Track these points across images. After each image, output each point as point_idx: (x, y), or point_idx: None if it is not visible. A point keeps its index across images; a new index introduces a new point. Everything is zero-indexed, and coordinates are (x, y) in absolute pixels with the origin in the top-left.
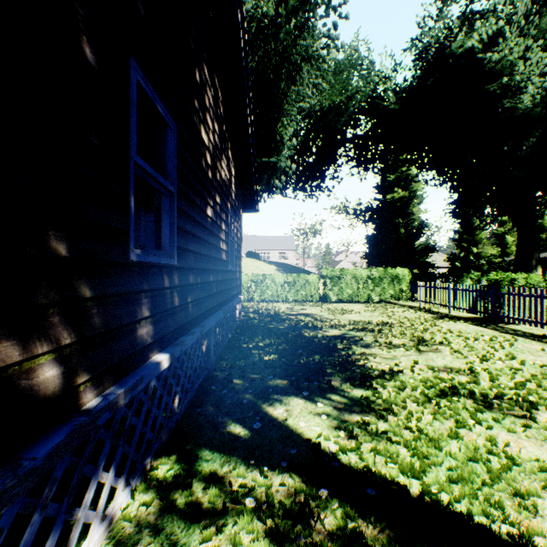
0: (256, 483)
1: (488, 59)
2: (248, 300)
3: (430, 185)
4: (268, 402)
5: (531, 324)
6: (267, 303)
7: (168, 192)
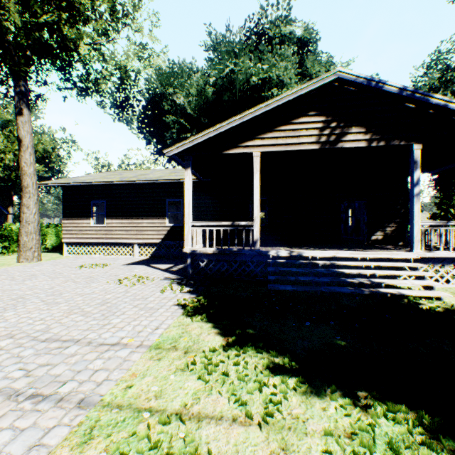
0: None
1: None
2: None
3: None
4: None
5: None
6: None
7: None
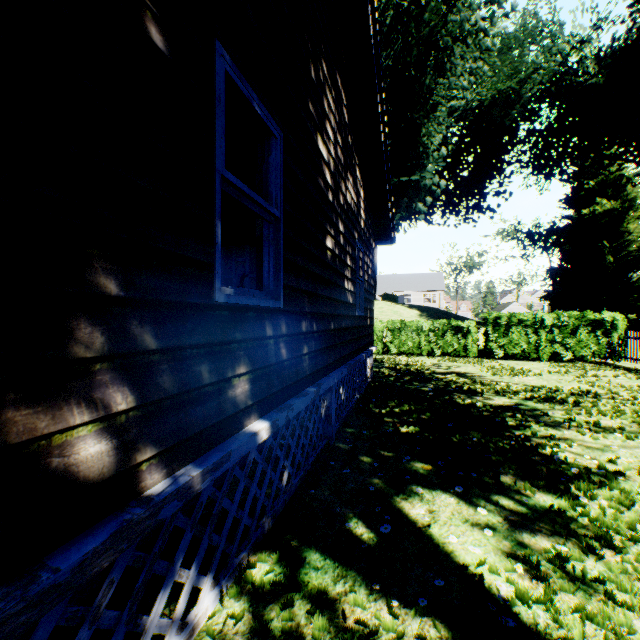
0: (381, 623)
1: None
2: (383, 352)
3: None
4: (403, 495)
5: None
6: (406, 357)
7: (272, 217)
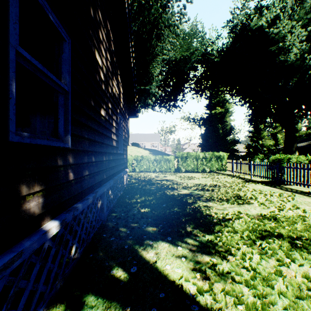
0: None
1: (271, 32)
2: (132, 171)
3: (237, 105)
4: (143, 247)
5: (301, 185)
6: (143, 173)
7: (63, 90)
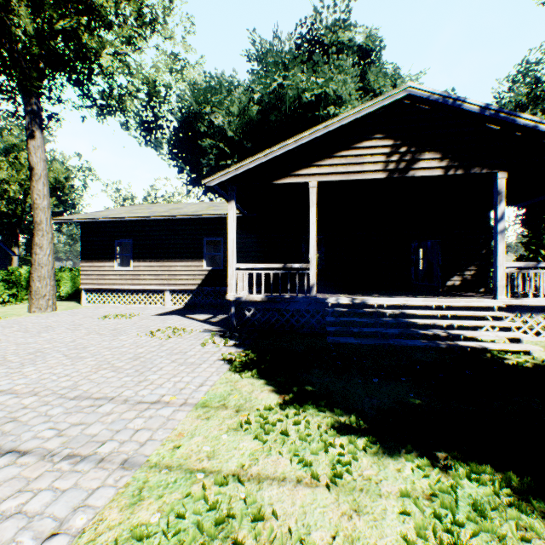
0: None
1: None
2: None
3: None
4: None
5: None
6: None
7: None
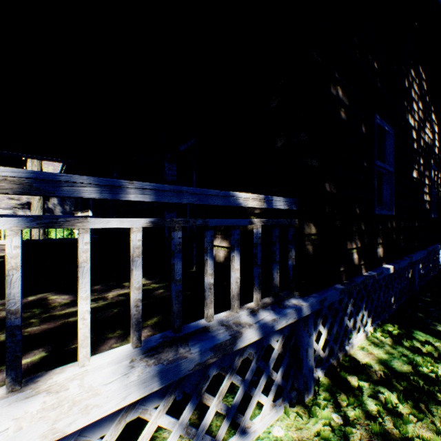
0: None
1: None
2: None
3: None
4: None
5: None
6: None
7: (388, 172)
